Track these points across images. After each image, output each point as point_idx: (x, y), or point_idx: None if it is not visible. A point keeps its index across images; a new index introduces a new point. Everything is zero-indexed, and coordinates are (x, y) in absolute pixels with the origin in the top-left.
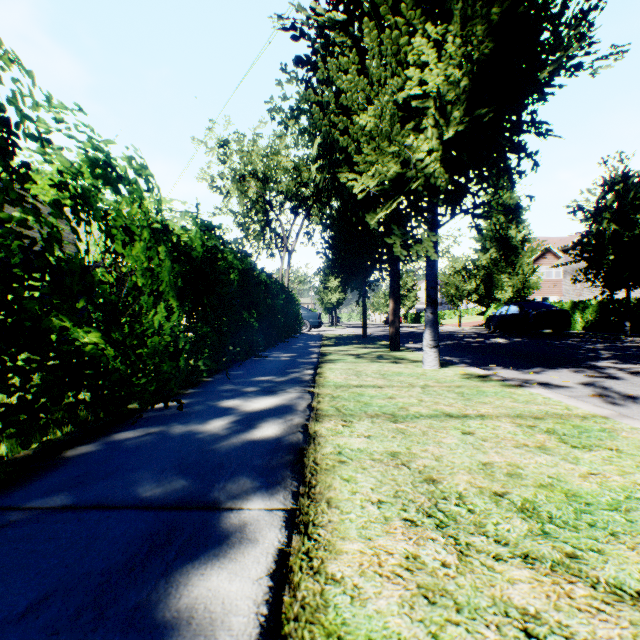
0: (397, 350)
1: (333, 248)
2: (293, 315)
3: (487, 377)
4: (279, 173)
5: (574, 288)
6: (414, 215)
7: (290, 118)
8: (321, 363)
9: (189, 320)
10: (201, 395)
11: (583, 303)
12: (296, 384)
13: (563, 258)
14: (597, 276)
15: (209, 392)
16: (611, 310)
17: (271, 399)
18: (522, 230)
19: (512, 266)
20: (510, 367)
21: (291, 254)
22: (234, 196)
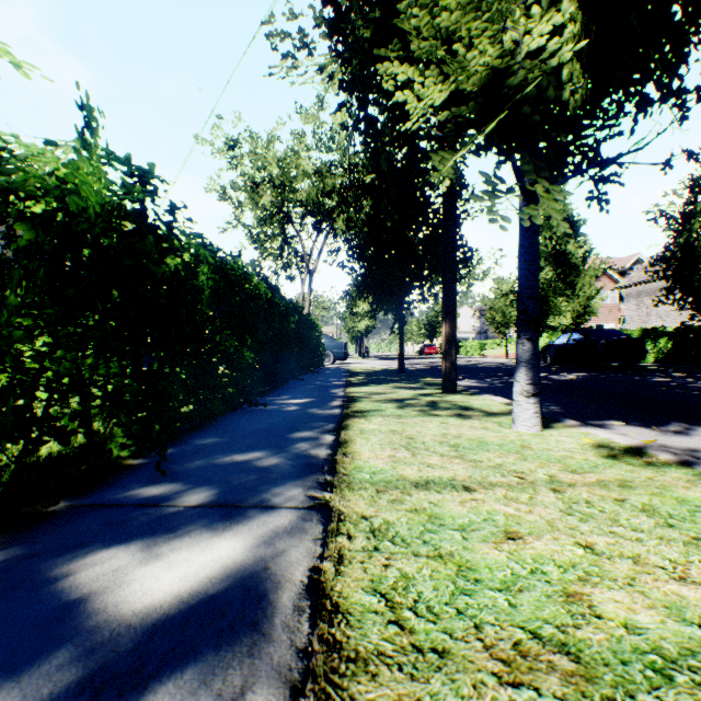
0: (453, 392)
1: (362, 261)
2: (312, 344)
3: (646, 453)
4: (298, 179)
5: (639, 314)
6: (465, 218)
7: (300, 44)
8: (347, 418)
9: (67, 351)
10: (70, 523)
11: (656, 331)
12: (297, 477)
13: (626, 279)
14: (685, 297)
15: (99, 509)
16: (692, 339)
17: (224, 542)
18: (583, 245)
19: (571, 287)
20: (653, 427)
21: (312, 274)
22: (247, 207)
